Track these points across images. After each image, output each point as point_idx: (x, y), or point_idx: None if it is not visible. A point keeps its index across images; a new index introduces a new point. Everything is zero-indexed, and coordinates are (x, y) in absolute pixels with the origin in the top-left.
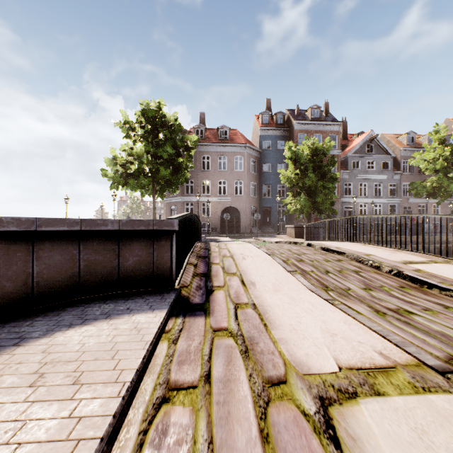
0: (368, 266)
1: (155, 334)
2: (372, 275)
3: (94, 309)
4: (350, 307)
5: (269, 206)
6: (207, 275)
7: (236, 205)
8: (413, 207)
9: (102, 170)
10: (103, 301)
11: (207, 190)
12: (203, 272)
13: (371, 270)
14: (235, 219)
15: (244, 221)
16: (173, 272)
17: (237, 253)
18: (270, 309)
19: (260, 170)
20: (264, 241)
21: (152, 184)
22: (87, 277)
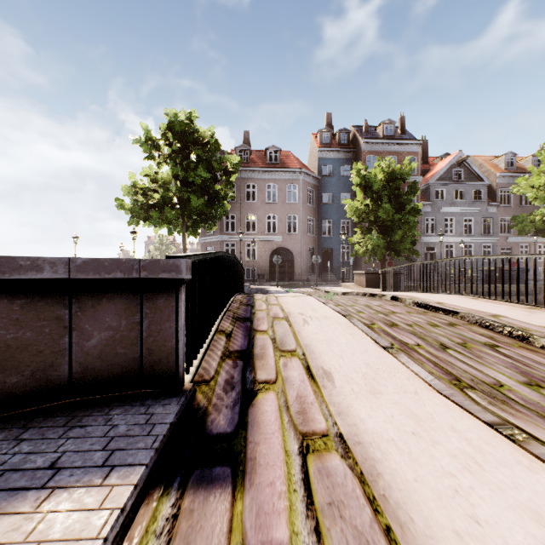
0: (503, 335)
1: None
2: (522, 353)
3: None
4: (534, 437)
5: (330, 247)
6: (247, 355)
7: (288, 246)
8: (513, 248)
9: (117, 200)
10: (18, 431)
11: (253, 227)
12: (240, 349)
13: (512, 342)
14: (287, 263)
15: (299, 266)
16: (180, 358)
17: (294, 313)
18: (382, 458)
19: (319, 202)
20: (326, 291)
21: (182, 218)
22: None
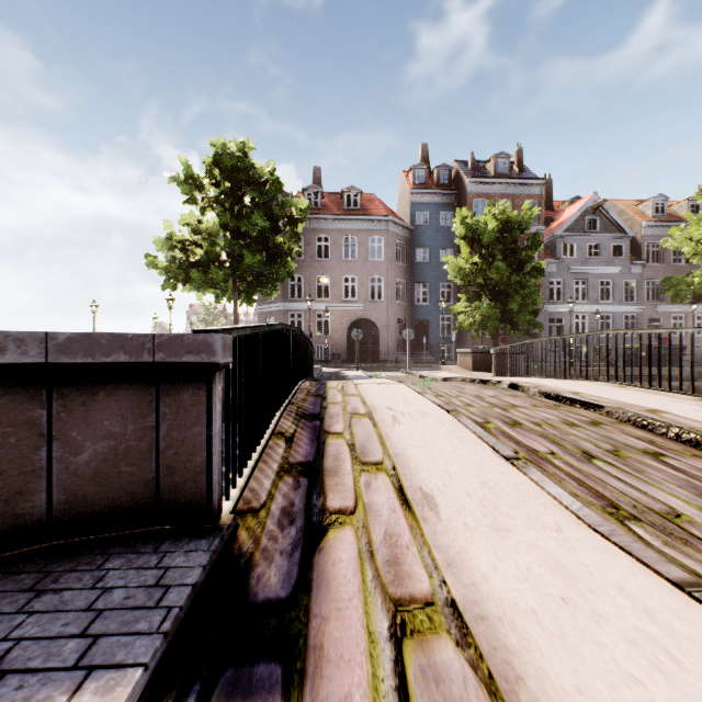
0: (668, 439)
1: None
2: (699, 466)
3: None
4: None
5: (425, 318)
6: (314, 470)
7: (371, 317)
8: (664, 320)
9: (148, 257)
10: None
11: (326, 292)
12: (305, 461)
13: (682, 449)
14: (370, 338)
15: (385, 343)
16: (214, 479)
17: (380, 407)
18: (520, 646)
19: (412, 260)
20: (421, 376)
21: (233, 280)
22: None
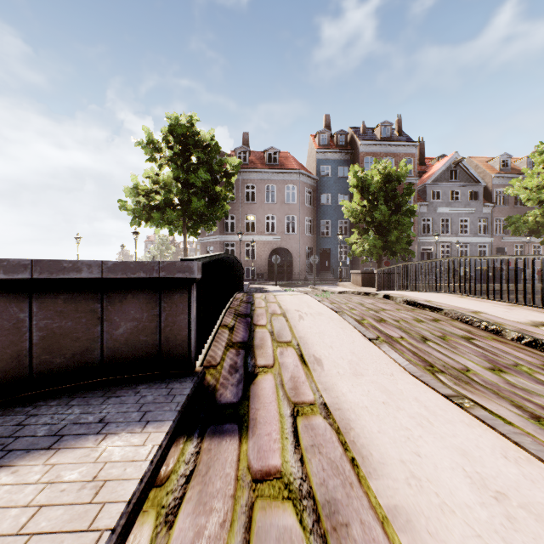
0: (481, 329)
1: (128, 502)
2: (493, 345)
3: (40, 422)
4: (484, 408)
5: (328, 247)
6: (248, 346)
7: (287, 246)
8: (508, 248)
9: (120, 202)
10: (67, 400)
11: (252, 227)
12: (242, 341)
13: (487, 335)
14: (286, 262)
15: (297, 266)
16: (192, 345)
17: (291, 310)
18: (355, 418)
19: (317, 203)
20: (323, 290)
21: (183, 219)
22: (45, 356)
